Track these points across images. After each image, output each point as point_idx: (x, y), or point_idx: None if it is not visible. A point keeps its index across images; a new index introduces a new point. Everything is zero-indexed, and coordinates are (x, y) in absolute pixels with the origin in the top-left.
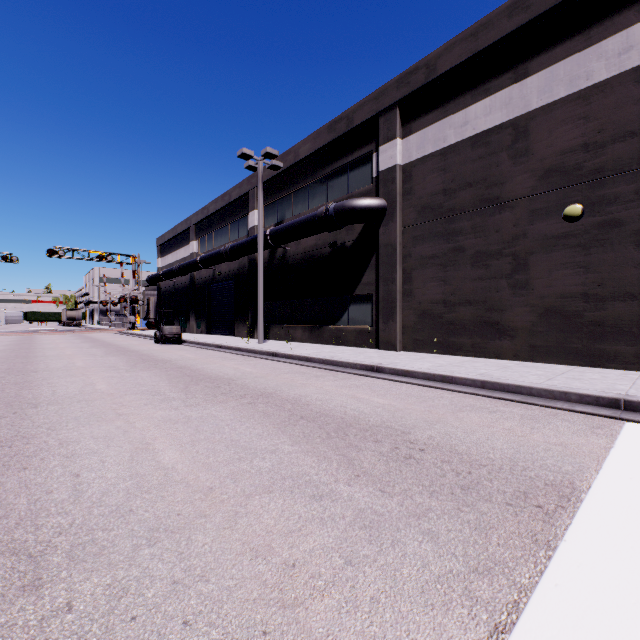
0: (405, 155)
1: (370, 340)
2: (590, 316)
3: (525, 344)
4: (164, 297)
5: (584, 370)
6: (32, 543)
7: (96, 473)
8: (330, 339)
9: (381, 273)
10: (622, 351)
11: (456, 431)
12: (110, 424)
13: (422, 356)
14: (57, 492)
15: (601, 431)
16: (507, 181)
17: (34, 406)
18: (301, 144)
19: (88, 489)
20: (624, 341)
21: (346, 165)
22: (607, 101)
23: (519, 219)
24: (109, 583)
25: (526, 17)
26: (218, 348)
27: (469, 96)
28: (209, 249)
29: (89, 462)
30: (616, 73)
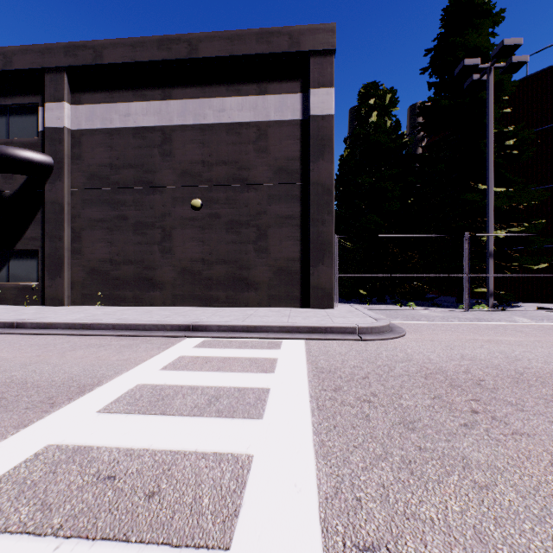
0: (75, 121)
1: (35, 297)
2: (206, 274)
3: (170, 294)
4: None
5: (199, 309)
6: None
7: None
8: None
9: (48, 229)
10: (221, 295)
11: (47, 367)
12: None
13: (87, 309)
14: None
15: (165, 346)
16: (159, 171)
17: None
18: None
19: None
20: (222, 289)
21: (5, 107)
22: (214, 138)
23: (166, 202)
24: None
25: (169, 56)
26: None
27: (131, 94)
28: None
29: None
30: (218, 122)
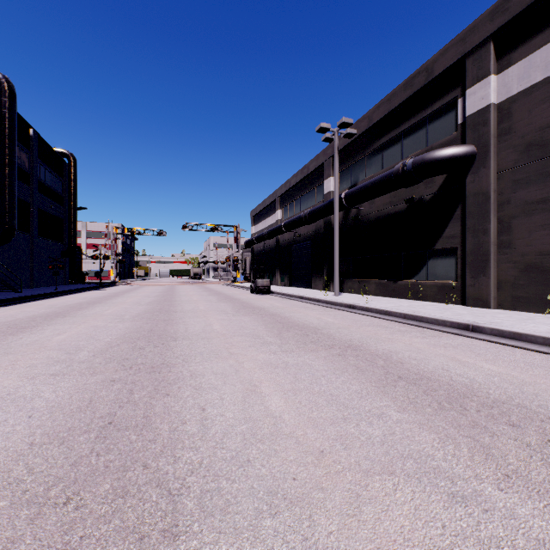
0: (501, 91)
1: (454, 296)
2: None
3: None
4: (256, 257)
5: None
6: (171, 477)
7: (217, 410)
8: (406, 293)
9: (468, 224)
10: None
11: None
12: (225, 362)
13: (529, 316)
14: (189, 424)
15: None
16: None
17: (174, 339)
18: (375, 108)
19: (212, 426)
20: None
21: (424, 118)
22: None
23: None
24: None
25: None
26: (300, 299)
27: None
28: (290, 216)
29: (211, 397)
30: None
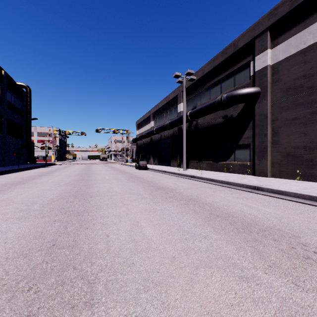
0: (273, 58)
1: (249, 170)
2: None
3: None
4: (139, 148)
5: None
6: (89, 273)
7: (116, 236)
8: (223, 169)
9: (256, 131)
10: None
11: None
12: (120, 209)
13: (287, 181)
14: (99, 244)
15: None
16: None
17: (91, 196)
18: (206, 65)
19: (112, 245)
20: None
21: (233, 71)
22: None
23: None
24: (125, 314)
25: None
26: (164, 172)
27: None
28: (159, 124)
29: (112, 229)
30: None
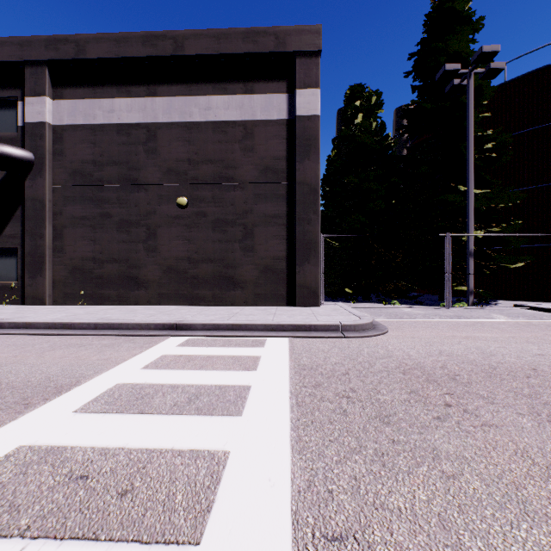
0: (56, 116)
1: (14, 296)
2: (192, 272)
3: (155, 293)
4: None
5: (185, 308)
6: None
7: None
8: None
9: (28, 227)
10: (207, 294)
11: (23, 367)
12: None
13: (68, 308)
14: None
15: (148, 345)
16: (143, 169)
17: None
18: None
19: None
20: (208, 288)
21: None
22: (200, 136)
23: (151, 200)
24: None
25: (154, 52)
26: None
27: (116, 90)
28: None
29: None
30: (204, 120)
